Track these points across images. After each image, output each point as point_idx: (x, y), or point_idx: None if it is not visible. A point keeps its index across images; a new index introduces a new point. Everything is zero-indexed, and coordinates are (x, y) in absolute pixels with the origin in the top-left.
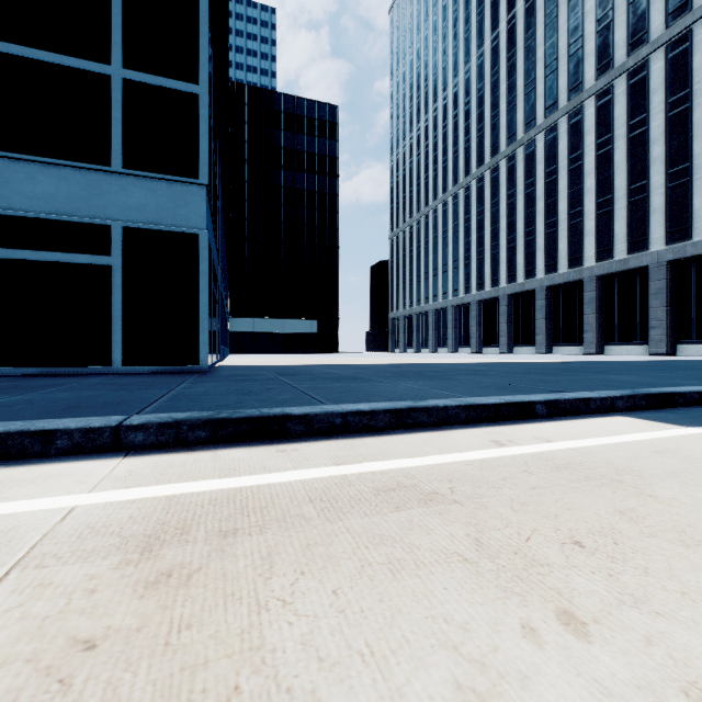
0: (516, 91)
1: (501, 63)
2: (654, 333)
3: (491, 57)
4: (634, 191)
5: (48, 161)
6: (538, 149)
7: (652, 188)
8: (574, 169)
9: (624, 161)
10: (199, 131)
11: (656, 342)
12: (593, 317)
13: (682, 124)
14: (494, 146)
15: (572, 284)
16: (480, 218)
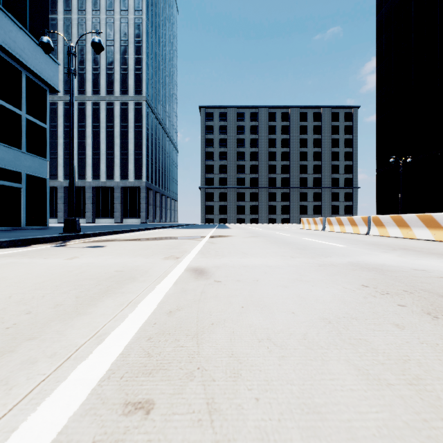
0: None
1: None
2: (116, 214)
3: None
4: (109, 154)
5: (4, 145)
6: (59, 109)
7: (115, 155)
8: (81, 131)
9: (105, 139)
10: (46, 141)
11: (117, 218)
12: (91, 205)
13: (126, 136)
14: None
15: (79, 187)
16: None
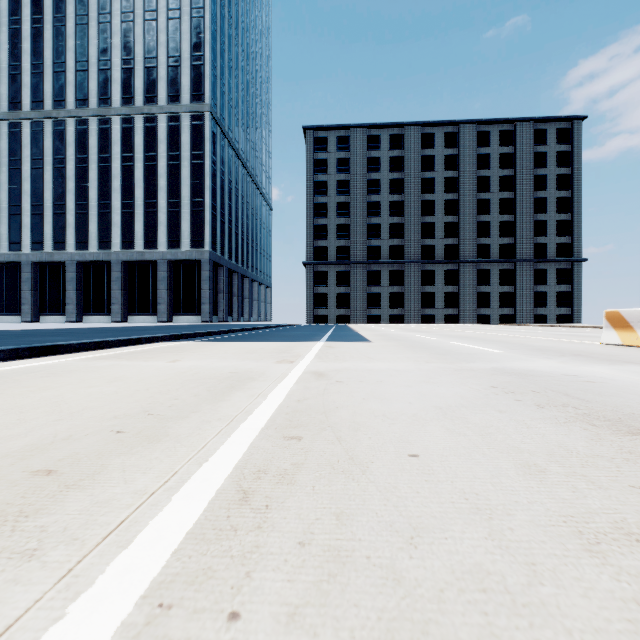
0: (43, 60)
1: (25, 17)
2: (161, 308)
3: (11, 1)
4: (149, 204)
5: None
6: (69, 132)
7: (160, 207)
8: (104, 167)
9: (142, 180)
10: None
11: (162, 314)
12: (120, 293)
13: (177, 173)
14: (14, 99)
15: (102, 263)
16: None
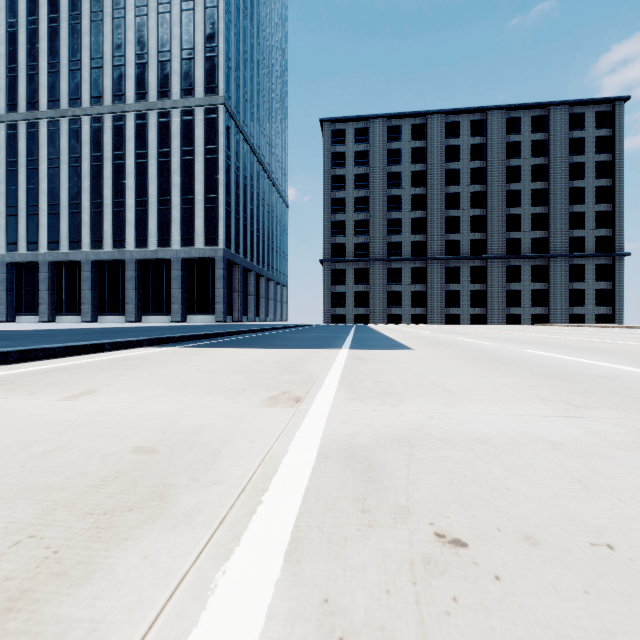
0: (60, 59)
1: (42, 17)
2: (174, 307)
3: (29, 1)
4: (162, 202)
5: None
6: (84, 130)
7: (173, 204)
8: (118, 164)
9: (156, 177)
10: None
11: (176, 313)
12: (134, 292)
13: (190, 169)
14: (32, 99)
15: (116, 262)
16: (13, 170)
